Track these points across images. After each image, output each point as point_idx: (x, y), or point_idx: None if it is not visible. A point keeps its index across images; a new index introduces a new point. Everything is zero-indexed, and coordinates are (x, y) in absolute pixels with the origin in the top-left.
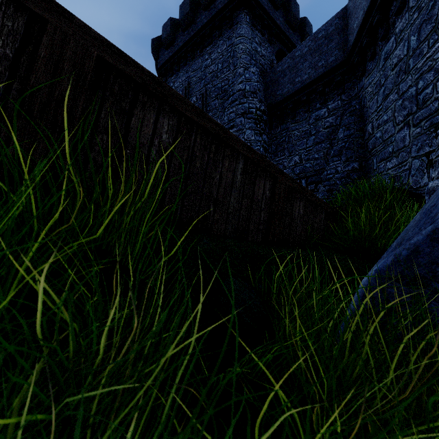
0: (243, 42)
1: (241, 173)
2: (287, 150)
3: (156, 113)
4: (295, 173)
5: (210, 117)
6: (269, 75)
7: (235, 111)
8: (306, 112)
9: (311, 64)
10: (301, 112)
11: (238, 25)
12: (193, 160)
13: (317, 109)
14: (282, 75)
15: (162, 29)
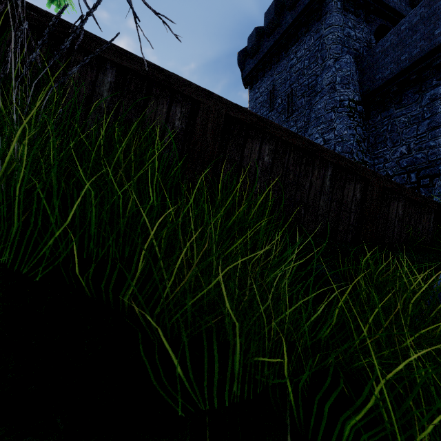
0: (333, 32)
1: (329, 179)
2: (389, 140)
3: (260, 142)
4: (400, 167)
5: (301, 136)
6: (365, 58)
7: (324, 107)
8: (417, 93)
9: (423, 34)
10: (409, 93)
11: (327, 15)
12: (287, 173)
13: (434, 87)
14: (383, 55)
15: (248, 41)
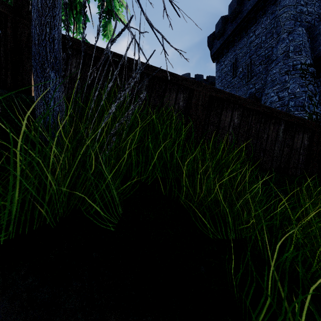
0: (286, 11)
1: (282, 131)
2: None
3: (232, 110)
4: None
5: (260, 104)
6: (316, 28)
7: (278, 71)
8: None
9: None
10: None
11: None
12: (250, 129)
13: None
14: None
15: (215, 27)
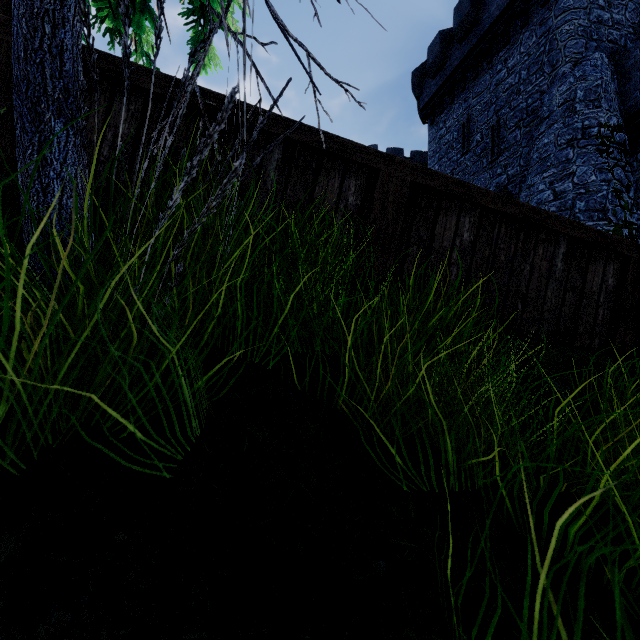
0: (570, 20)
1: (562, 259)
2: None
3: (457, 214)
4: None
5: (517, 201)
6: (630, 54)
7: (554, 140)
8: None
9: None
10: None
11: None
12: (497, 253)
13: None
14: None
15: (428, 53)
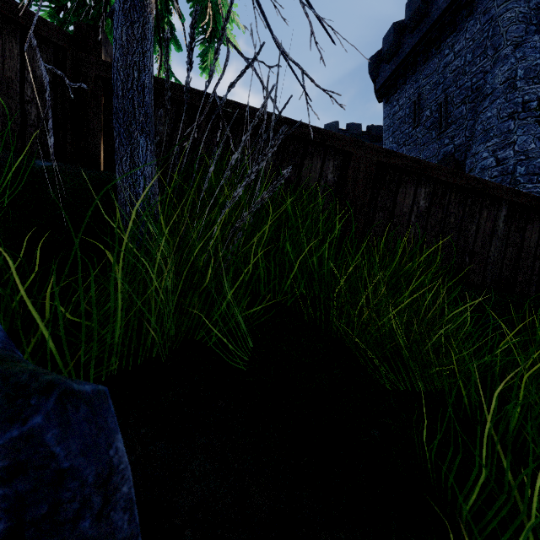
0: (511, 8)
1: (503, 220)
2: None
3: (415, 186)
4: None
5: (465, 174)
6: None
7: (496, 114)
8: None
9: None
10: None
11: None
12: (447, 217)
13: None
14: None
15: (383, 42)
